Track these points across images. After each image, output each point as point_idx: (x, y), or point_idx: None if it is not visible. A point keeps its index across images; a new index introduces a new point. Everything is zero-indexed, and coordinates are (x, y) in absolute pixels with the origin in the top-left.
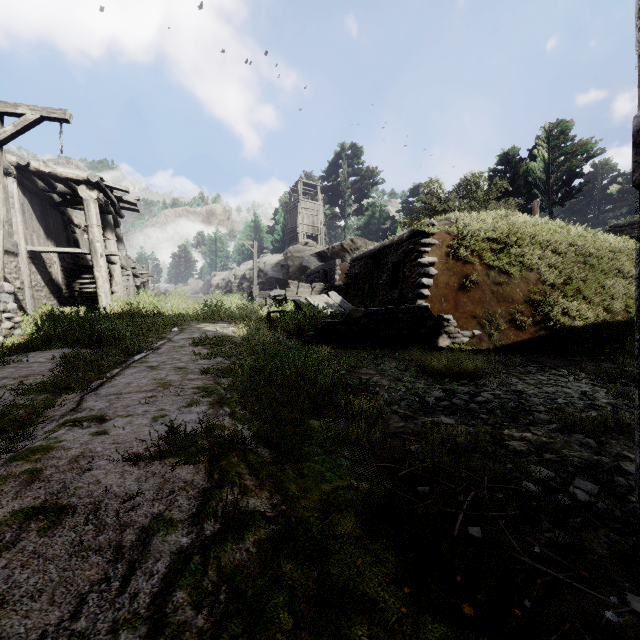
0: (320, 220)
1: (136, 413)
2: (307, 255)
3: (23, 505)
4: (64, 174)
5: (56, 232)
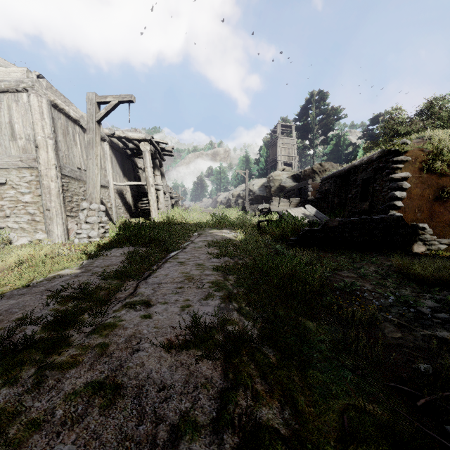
0: (294, 151)
1: (170, 301)
2: (284, 178)
3: (92, 378)
4: (132, 137)
5: (128, 173)
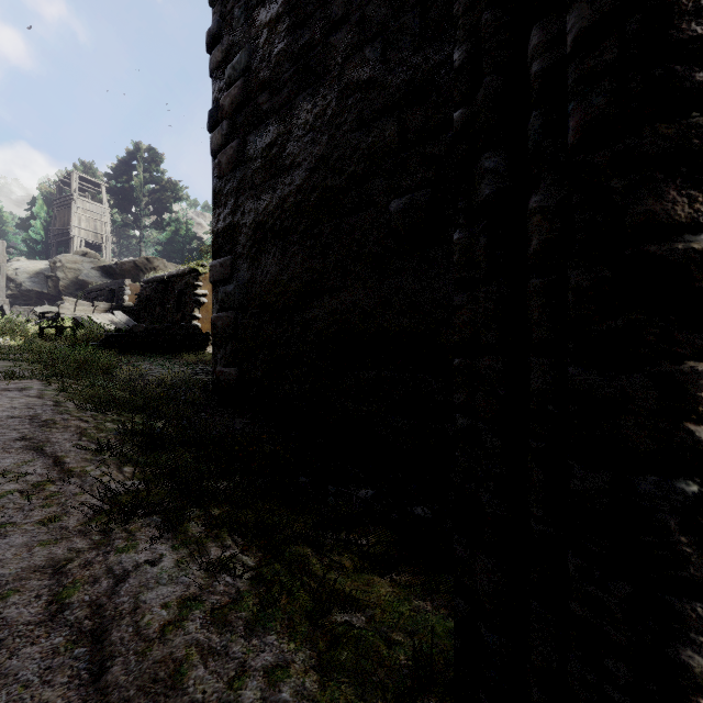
0: (106, 227)
1: None
2: (87, 268)
3: None
4: None
5: None
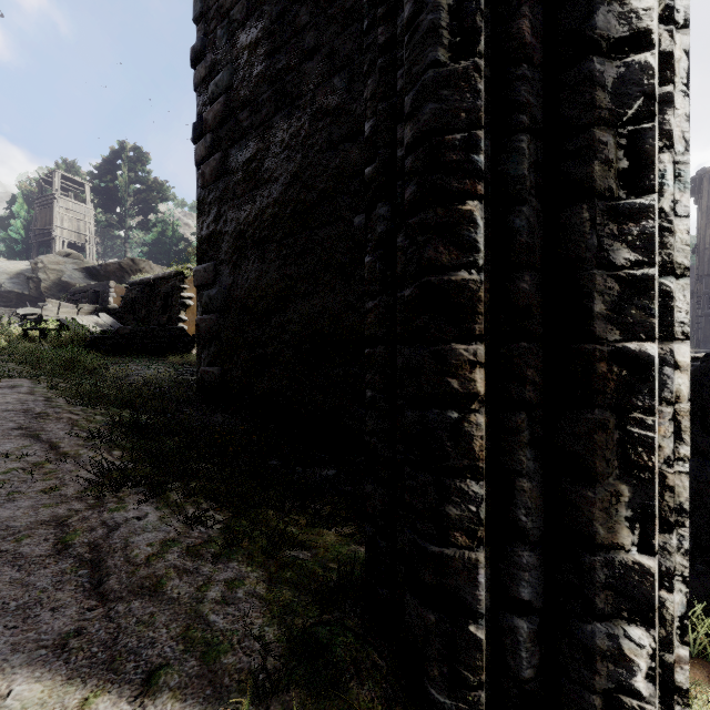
0: (89, 227)
1: None
2: (70, 269)
3: None
4: None
5: None
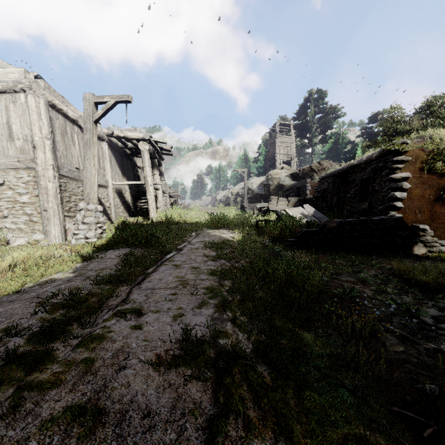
0: (293, 149)
1: (162, 310)
2: (283, 176)
3: (73, 401)
4: (131, 136)
5: (128, 172)
